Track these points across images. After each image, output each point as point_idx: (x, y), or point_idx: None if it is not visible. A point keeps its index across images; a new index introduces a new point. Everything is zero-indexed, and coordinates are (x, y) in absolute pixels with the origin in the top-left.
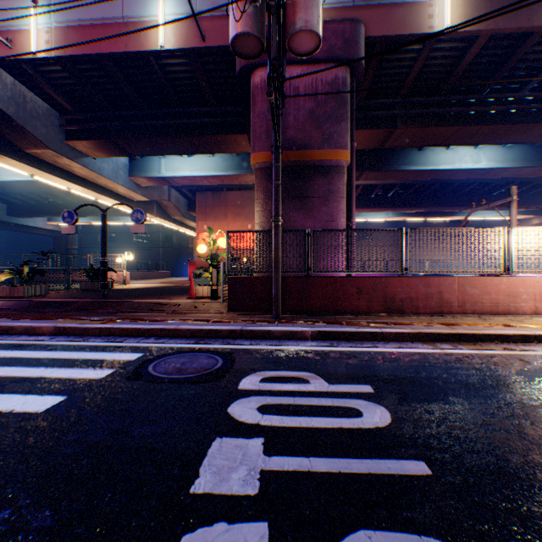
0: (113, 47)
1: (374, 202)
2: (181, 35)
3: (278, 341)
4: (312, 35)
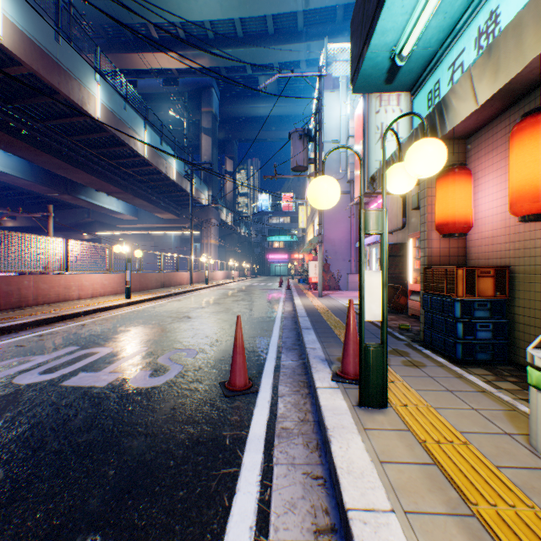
0: None
1: None
2: None
3: None
4: None
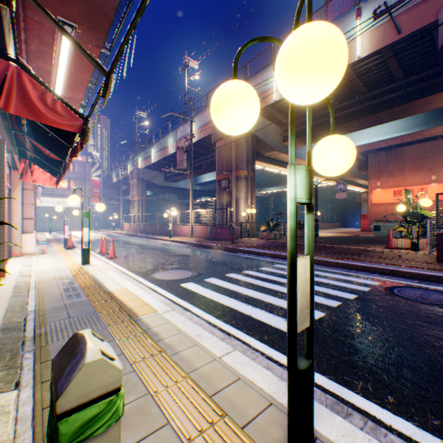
0: None
1: None
2: (375, 40)
3: None
4: None
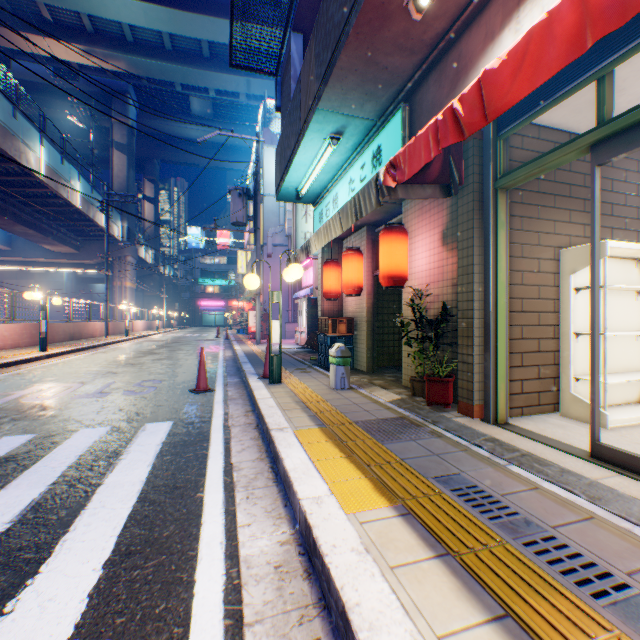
0: None
1: None
2: None
3: None
4: None
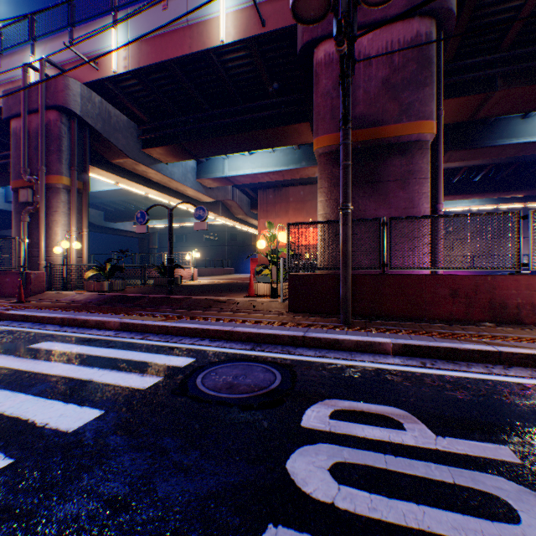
0: (179, 52)
1: (456, 188)
2: (241, 26)
3: (348, 354)
4: None
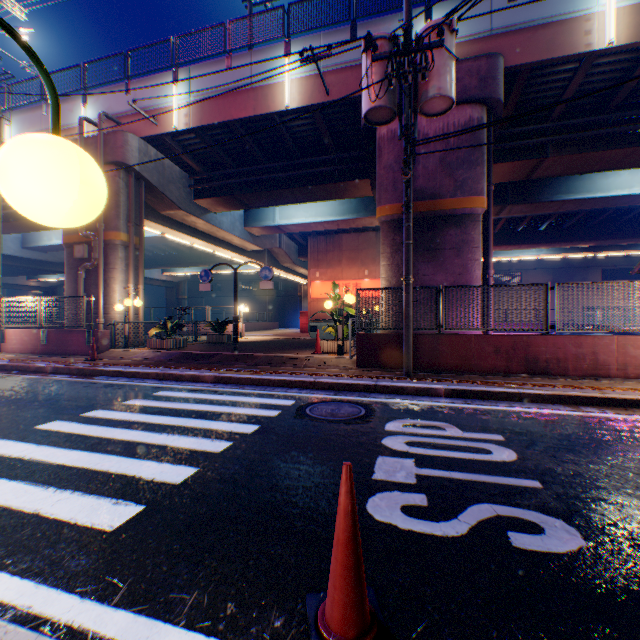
0: (243, 113)
1: (521, 238)
2: (305, 93)
3: (411, 397)
4: (445, 99)
